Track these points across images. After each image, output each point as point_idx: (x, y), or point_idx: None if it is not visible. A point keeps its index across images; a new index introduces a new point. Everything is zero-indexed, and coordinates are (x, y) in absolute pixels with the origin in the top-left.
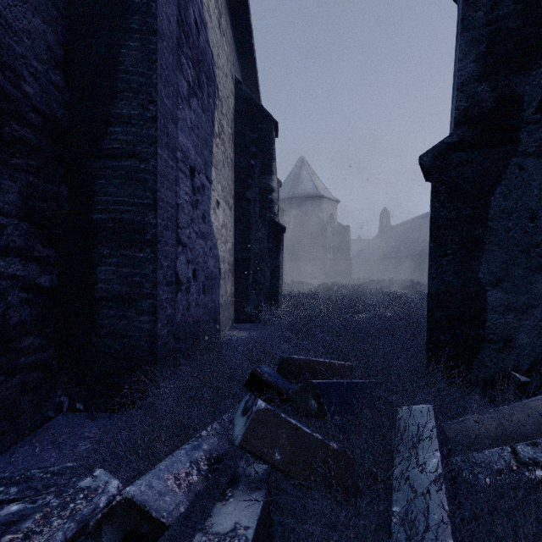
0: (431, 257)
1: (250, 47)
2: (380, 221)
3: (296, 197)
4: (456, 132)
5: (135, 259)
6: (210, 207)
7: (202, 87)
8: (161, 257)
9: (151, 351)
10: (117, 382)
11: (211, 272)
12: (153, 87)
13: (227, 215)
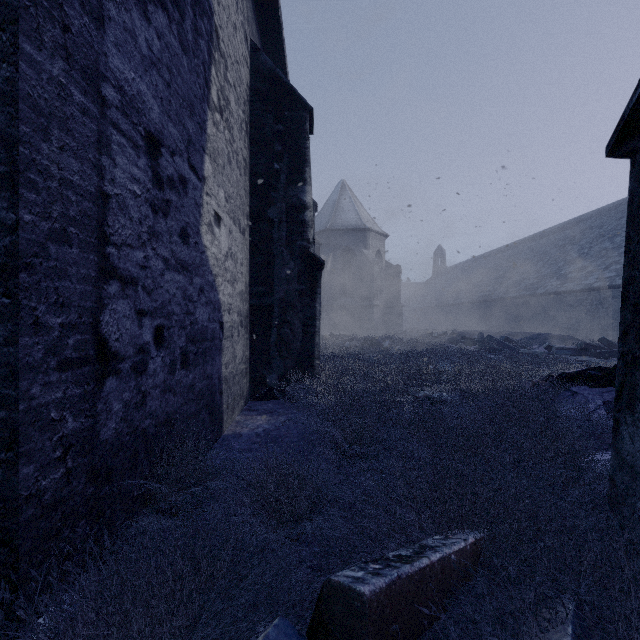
0: None
1: (273, 2)
2: (434, 261)
3: (336, 230)
4: None
5: None
6: (200, 220)
7: (182, 6)
8: (36, 304)
9: (1, 536)
10: None
11: (202, 329)
12: None
13: (236, 240)
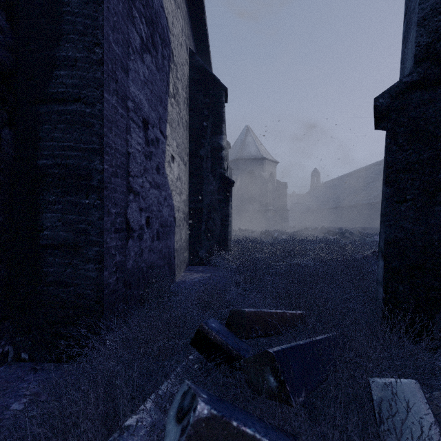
0: (388, 203)
1: (203, 23)
2: (311, 179)
3: (243, 159)
4: (417, 70)
5: (81, 206)
6: (165, 160)
7: (157, 47)
8: (108, 203)
9: (97, 299)
10: (62, 331)
11: (165, 220)
12: (99, 29)
13: (182, 170)
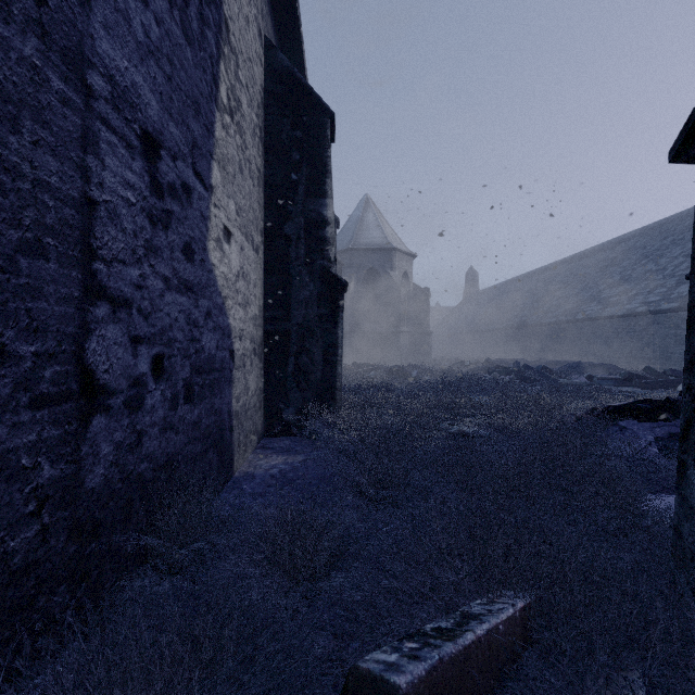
0: None
1: None
2: (466, 284)
3: (359, 249)
4: None
5: None
6: (207, 234)
7: None
8: (2, 328)
9: None
10: None
11: (210, 358)
12: None
13: (249, 259)
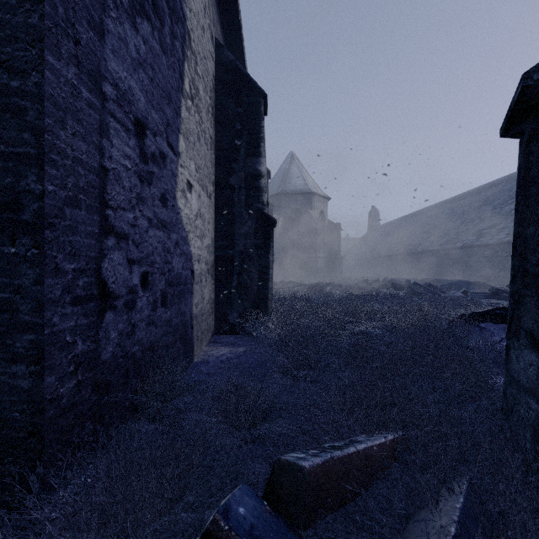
0: None
1: (234, 7)
2: (369, 220)
3: (286, 193)
4: None
5: (2, 258)
6: (176, 187)
7: (162, 16)
8: (56, 253)
9: (31, 429)
10: None
11: (177, 275)
12: None
13: (204, 203)
